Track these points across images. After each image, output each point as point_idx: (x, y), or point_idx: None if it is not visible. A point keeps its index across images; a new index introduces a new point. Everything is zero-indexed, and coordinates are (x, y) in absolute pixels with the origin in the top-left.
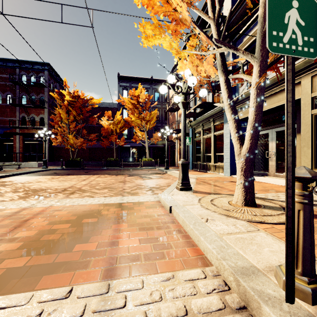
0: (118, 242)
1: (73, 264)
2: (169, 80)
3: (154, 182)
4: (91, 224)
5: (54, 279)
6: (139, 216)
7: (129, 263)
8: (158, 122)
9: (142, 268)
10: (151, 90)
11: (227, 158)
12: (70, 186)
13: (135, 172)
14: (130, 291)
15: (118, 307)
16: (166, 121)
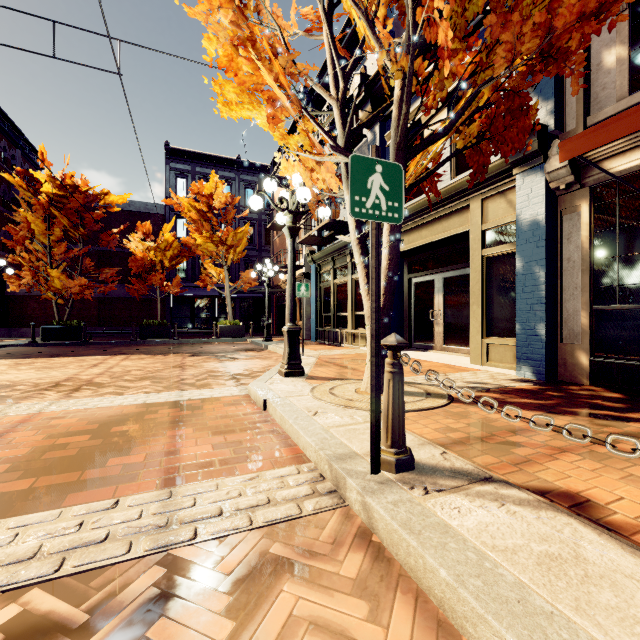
0: (179, 451)
1: (111, 479)
2: (266, 188)
3: (242, 365)
4: (130, 433)
5: (88, 495)
6: (212, 418)
7: (198, 470)
8: (251, 248)
9: (217, 473)
10: (238, 183)
11: None
12: (67, 378)
13: (204, 347)
14: (200, 494)
15: (186, 507)
16: (268, 247)
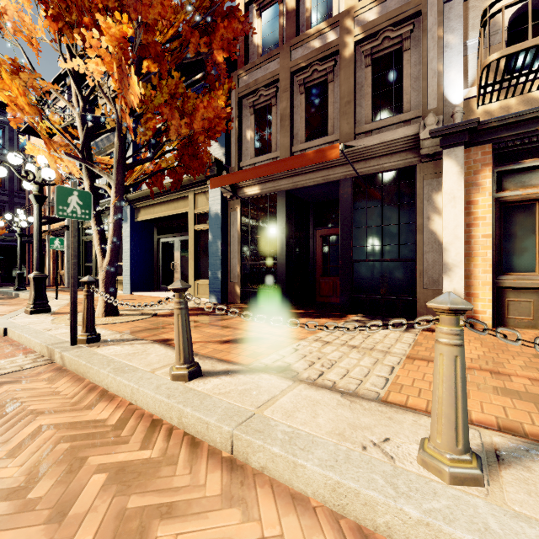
0: None
1: None
2: (10, 161)
3: None
4: None
5: None
6: None
7: None
8: None
9: None
10: None
11: (127, 270)
12: None
13: None
14: None
15: None
16: (23, 193)
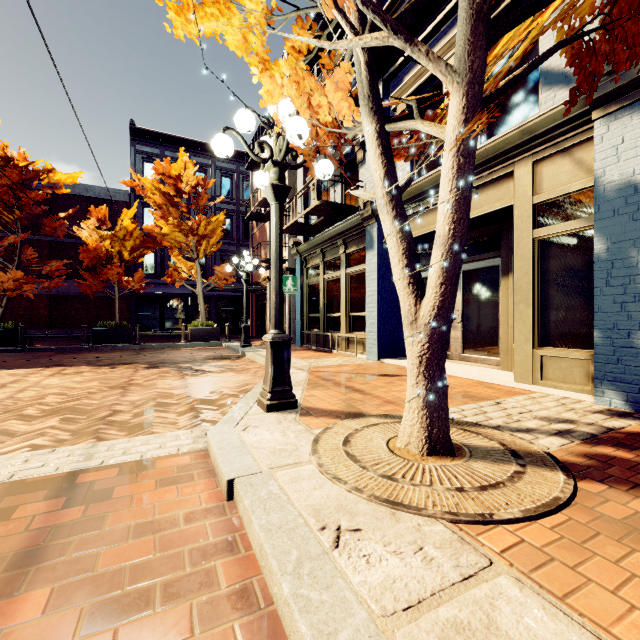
0: None
1: None
2: (238, 125)
3: (209, 384)
4: None
5: None
6: (117, 534)
7: None
8: (229, 242)
9: None
10: (214, 170)
11: (372, 324)
12: None
13: (168, 355)
14: None
15: None
16: (246, 241)
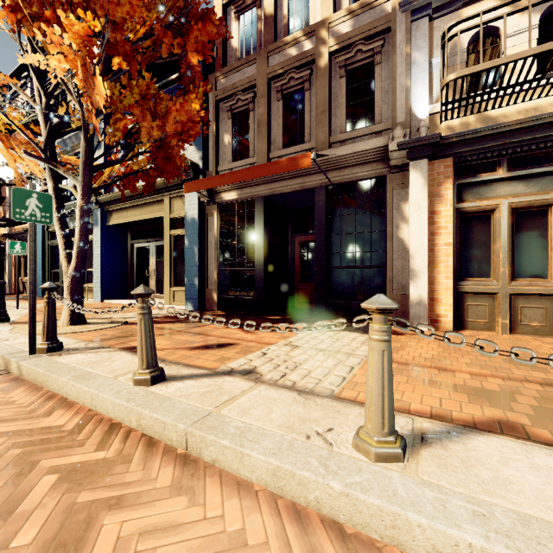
0: None
1: None
2: None
3: None
4: None
5: None
6: None
7: None
8: None
9: None
10: None
11: (97, 277)
12: None
13: None
14: None
15: None
16: None
